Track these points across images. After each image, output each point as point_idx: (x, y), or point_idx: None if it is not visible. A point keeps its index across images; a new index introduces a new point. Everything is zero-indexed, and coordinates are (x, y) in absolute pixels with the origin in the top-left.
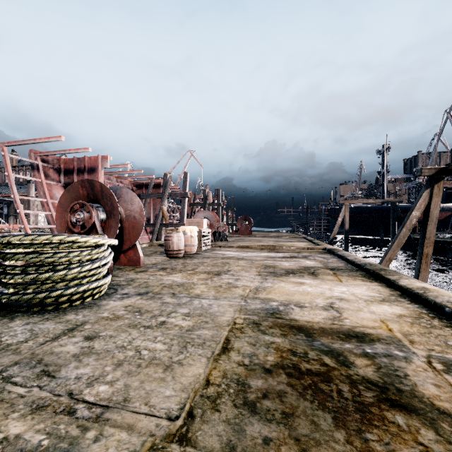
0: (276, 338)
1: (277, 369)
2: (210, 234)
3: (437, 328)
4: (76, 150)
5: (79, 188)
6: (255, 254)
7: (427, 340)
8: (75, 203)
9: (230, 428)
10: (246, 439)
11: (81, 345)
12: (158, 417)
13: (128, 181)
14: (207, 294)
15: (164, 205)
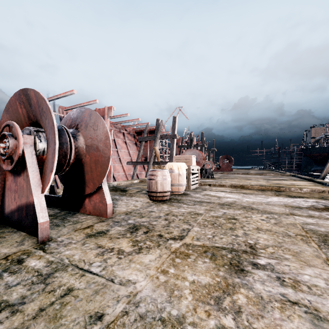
0: None
1: None
2: (198, 171)
3: None
4: (88, 102)
5: (17, 106)
6: (262, 199)
7: None
8: (3, 125)
9: None
10: None
11: None
12: None
13: (131, 129)
14: None
15: (156, 145)
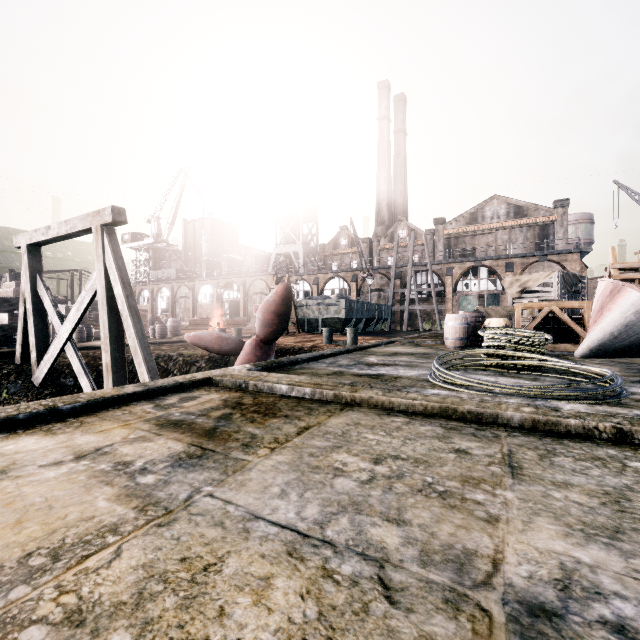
0: (250, 430)
1: (279, 416)
2: None
3: (79, 421)
4: None
5: None
6: None
7: (129, 416)
8: None
9: (324, 406)
10: (319, 404)
11: (459, 445)
12: (358, 410)
13: None
14: (262, 550)
15: None
